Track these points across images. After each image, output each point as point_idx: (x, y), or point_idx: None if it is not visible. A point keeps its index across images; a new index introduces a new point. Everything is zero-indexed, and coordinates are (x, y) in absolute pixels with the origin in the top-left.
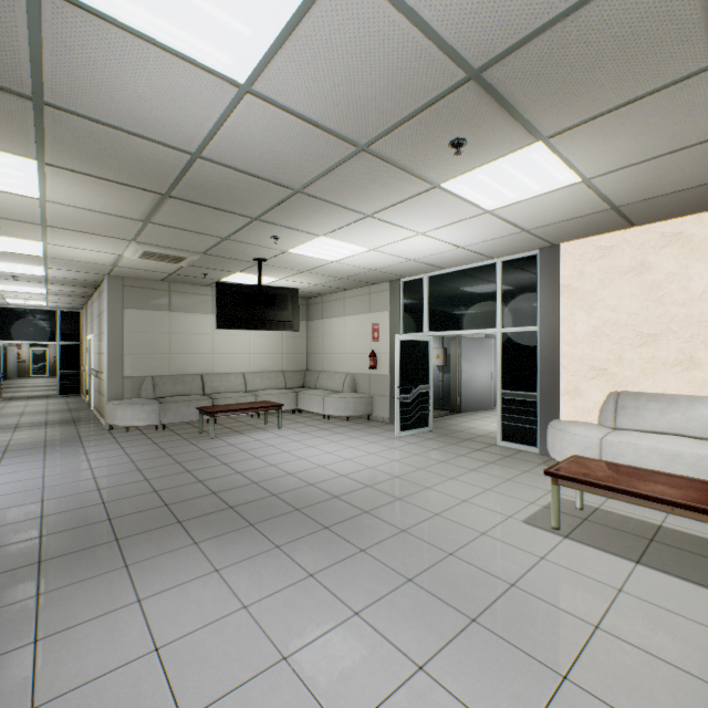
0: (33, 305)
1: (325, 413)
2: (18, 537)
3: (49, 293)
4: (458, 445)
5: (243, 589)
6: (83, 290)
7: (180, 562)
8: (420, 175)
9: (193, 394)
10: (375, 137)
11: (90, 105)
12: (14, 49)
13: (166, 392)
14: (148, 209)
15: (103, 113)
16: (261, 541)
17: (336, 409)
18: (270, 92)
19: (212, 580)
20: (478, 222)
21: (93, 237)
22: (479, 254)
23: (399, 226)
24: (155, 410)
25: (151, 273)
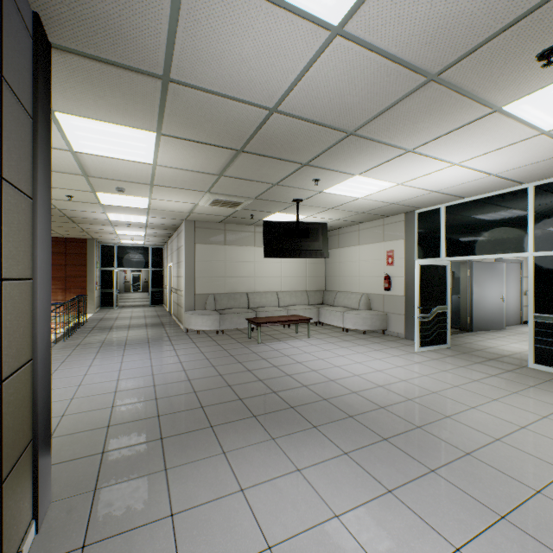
0: (135, 244)
1: (344, 326)
2: (143, 414)
3: (146, 235)
4: (484, 364)
5: (328, 495)
6: (167, 232)
7: (265, 456)
8: (484, 99)
9: (241, 307)
10: (450, 63)
11: (201, 76)
12: (157, 32)
13: (223, 305)
14: (224, 164)
15: (210, 81)
16: (328, 445)
17: (354, 324)
18: (359, 30)
19: (297, 479)
20: (525, 146)
21: (181, 191)
22: (509, 181)
23: (436, 158)
24: (216, 319)
25: (213, 217)
